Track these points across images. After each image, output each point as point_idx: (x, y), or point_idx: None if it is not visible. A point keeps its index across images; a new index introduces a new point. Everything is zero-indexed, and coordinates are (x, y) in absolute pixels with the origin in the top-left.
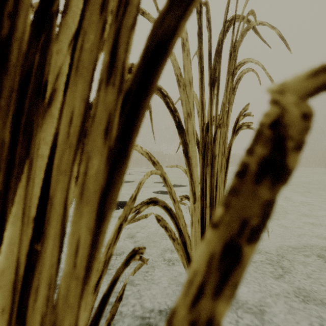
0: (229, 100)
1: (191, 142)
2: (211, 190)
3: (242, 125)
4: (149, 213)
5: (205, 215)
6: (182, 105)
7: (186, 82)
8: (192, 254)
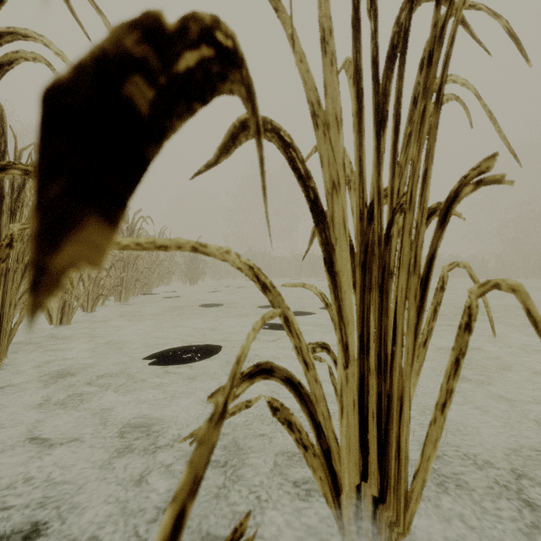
0: (428, 152)
1: (340, 243)
2: (380, 340)
3: (438, 207)
4: (255, 397)
5: (367, 391)
6: (322, 166)
7: (330, 119)
8: (342, 473)
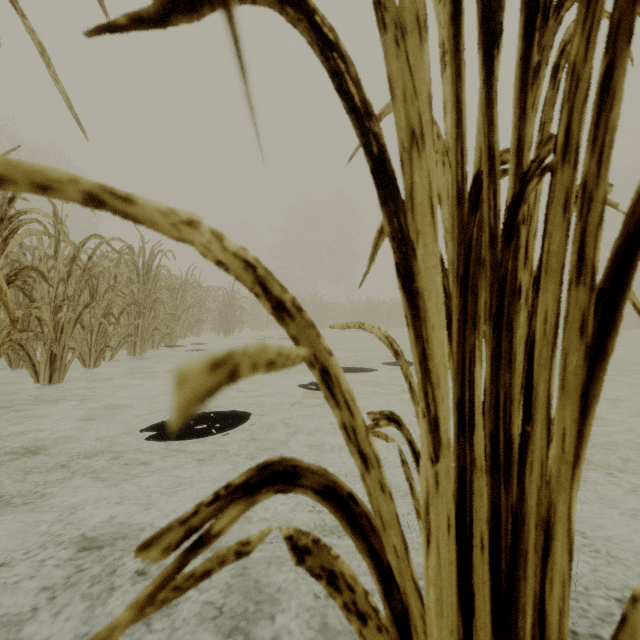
0: (616, 26)
1: (425, 239)
2: (495, 412)
3: None
4: (258, 534)
5: (470, 500)
6: (393, 97)
7: (407, 17)
8: None
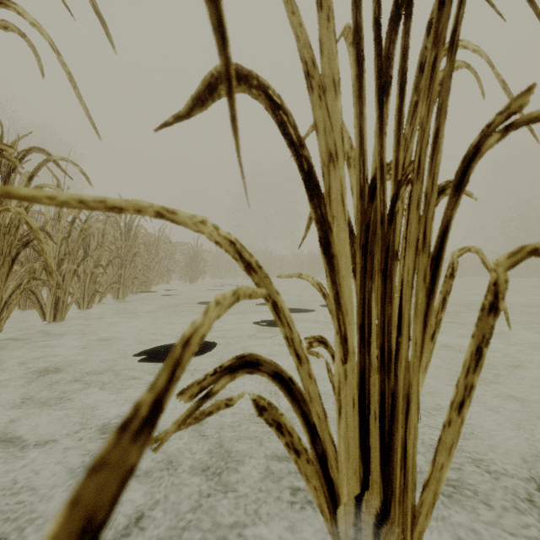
0: (440, 107)
1: (338, 221)
2: (383, 331)
3: (447, 185)
4: (237, 395)
5: (368, 388)
6: (317, 133)
7: (326, 81)
8: (340, 482)
